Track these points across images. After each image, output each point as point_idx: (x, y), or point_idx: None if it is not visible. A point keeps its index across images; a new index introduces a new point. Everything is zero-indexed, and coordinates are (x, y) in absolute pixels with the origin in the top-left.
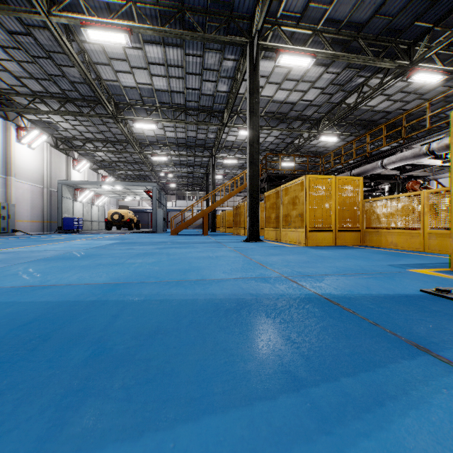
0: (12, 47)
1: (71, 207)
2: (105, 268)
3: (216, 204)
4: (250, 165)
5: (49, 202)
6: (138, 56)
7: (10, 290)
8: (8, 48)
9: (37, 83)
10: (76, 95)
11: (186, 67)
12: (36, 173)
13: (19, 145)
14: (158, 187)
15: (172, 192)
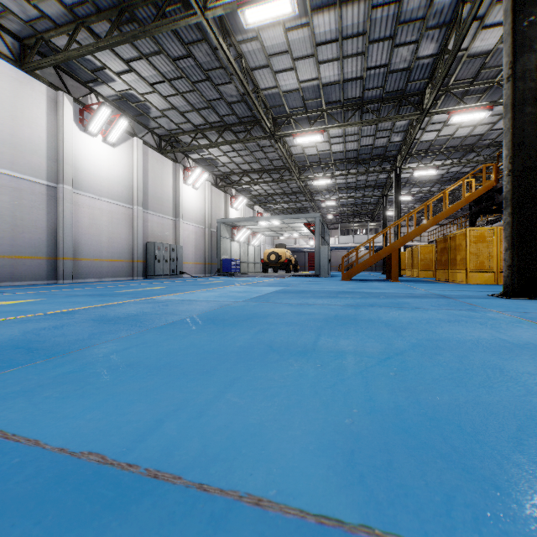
0: (176, 78)
1: (229, 247)
2: (285, 369)
3: (410, 235)
4: (516, 149)
5: (210, 243)
6: (303, 39)
7: (28, 489)
8: (173, 80)
9: (198, 115)
10: (233, 120)
11: (370, 32)
12: (199, 214)
13: (185, 186)
14: (321, 219)
15: (333, 226)
